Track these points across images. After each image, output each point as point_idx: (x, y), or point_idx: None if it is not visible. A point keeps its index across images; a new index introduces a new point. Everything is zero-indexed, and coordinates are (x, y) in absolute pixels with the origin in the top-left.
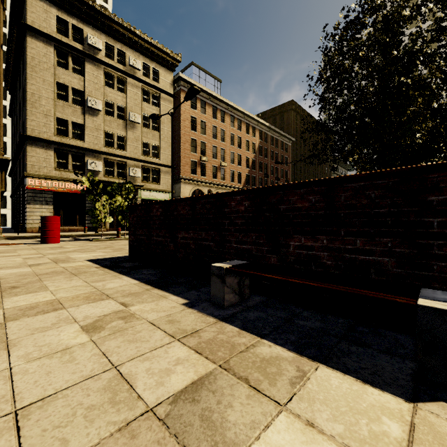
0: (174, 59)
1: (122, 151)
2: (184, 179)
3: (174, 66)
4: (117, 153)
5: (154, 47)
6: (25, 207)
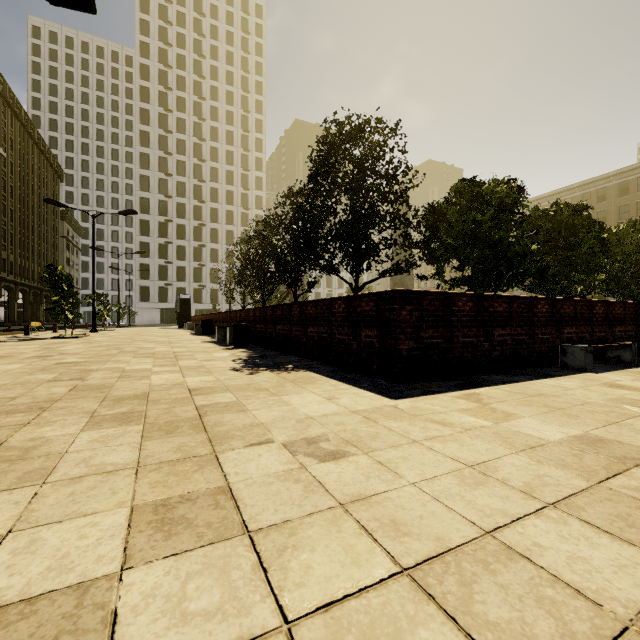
0: None
1: None
2: None
3: None
4: None
5: None
6: None
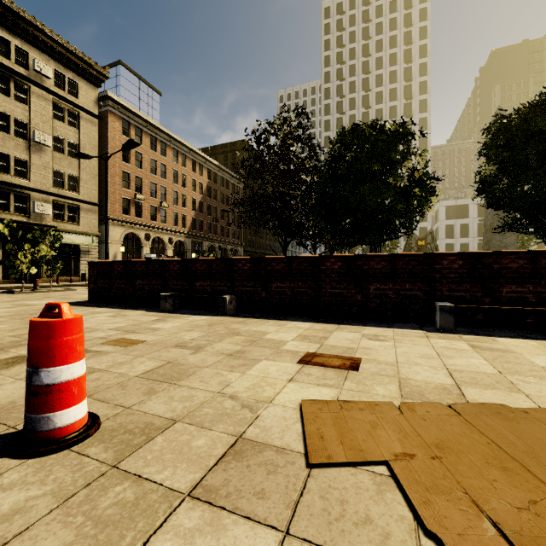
0: (99, 72)
1: (23, 179)
2: (114, 219)
3: (99, 80)
4: (15, 181)
5: (71, 54)
6: None
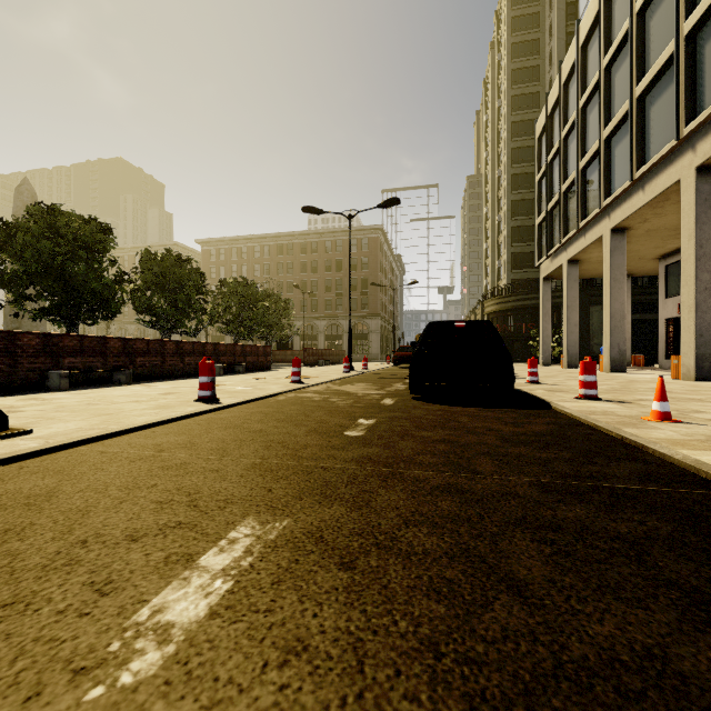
0: None
1: None
2: None
3: None
4: None
5: None
6: None
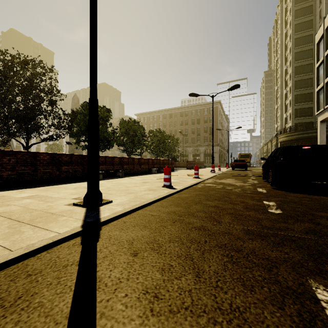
0: None
1: None
2: None
3: None
4: None
5: None
6: None
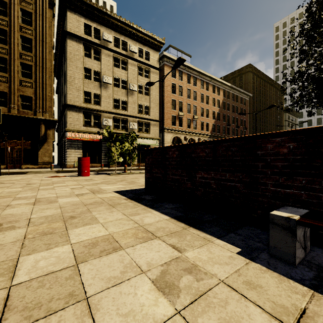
0: (159, 42)
1: (125, 111)
2: (167, 129)
3: (159, 47)
4: (122, 112)
5: (146, 36)
6: (66, 151)
